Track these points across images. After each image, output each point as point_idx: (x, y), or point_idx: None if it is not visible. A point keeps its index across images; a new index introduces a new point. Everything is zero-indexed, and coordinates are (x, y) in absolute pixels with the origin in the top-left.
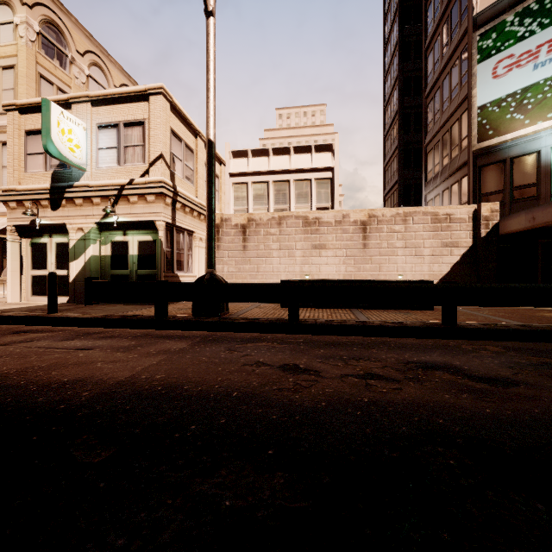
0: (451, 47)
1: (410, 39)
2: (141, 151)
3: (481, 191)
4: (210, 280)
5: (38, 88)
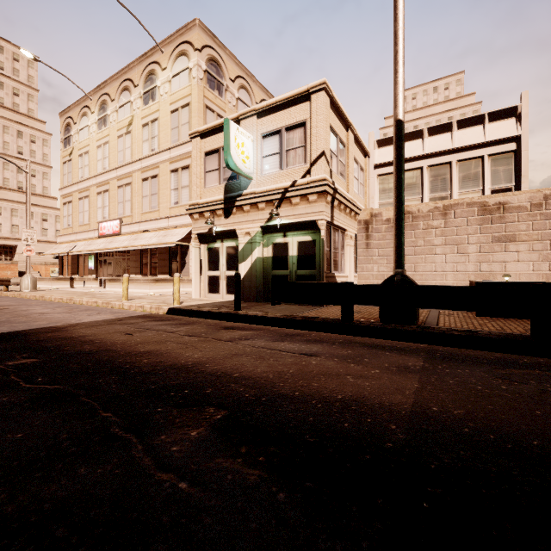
0: None
1: None
2: (302, 152)
3: None
4: (402, 282)
5: (204, 117)
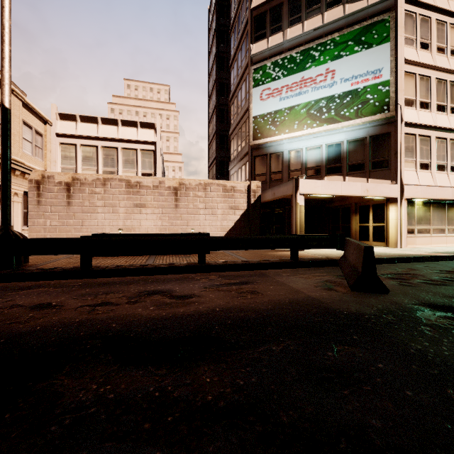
0: (241, 71)
1: (224, 55)
2: None
3: (255, 173)
4: (2, 236)
5: None
